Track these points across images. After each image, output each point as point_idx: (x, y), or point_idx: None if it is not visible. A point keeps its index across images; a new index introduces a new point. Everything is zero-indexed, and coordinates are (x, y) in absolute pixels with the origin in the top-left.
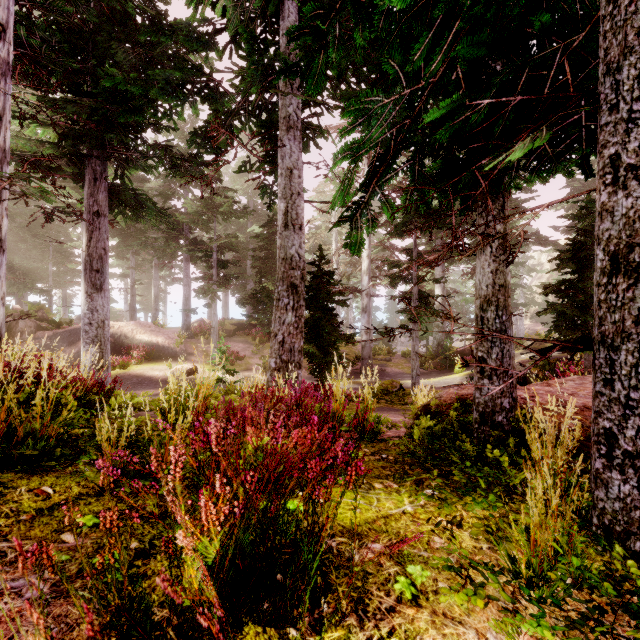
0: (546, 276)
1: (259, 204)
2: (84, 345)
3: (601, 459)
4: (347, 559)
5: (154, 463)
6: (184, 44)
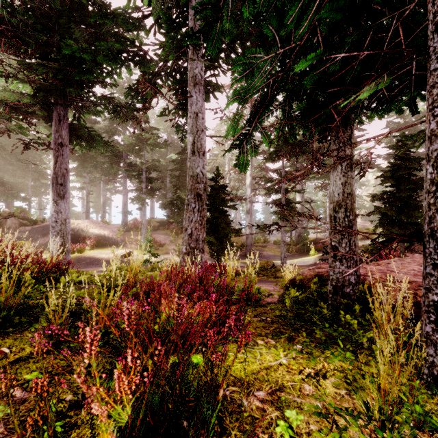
0: (372, 189)
1: (175, 139)
2: (52, 236)
3: (431, 324)
4: (238, 405)
5: (81, 335)
6: (122, 25)
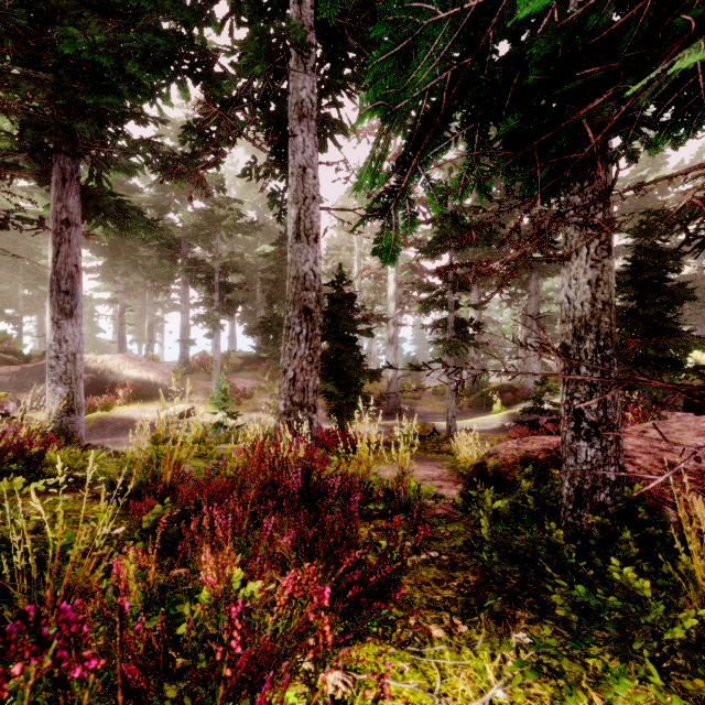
0: None
1: (270, 220)
2: (49, 383)
3: None
4: None
5: None
6: (172, 12)
